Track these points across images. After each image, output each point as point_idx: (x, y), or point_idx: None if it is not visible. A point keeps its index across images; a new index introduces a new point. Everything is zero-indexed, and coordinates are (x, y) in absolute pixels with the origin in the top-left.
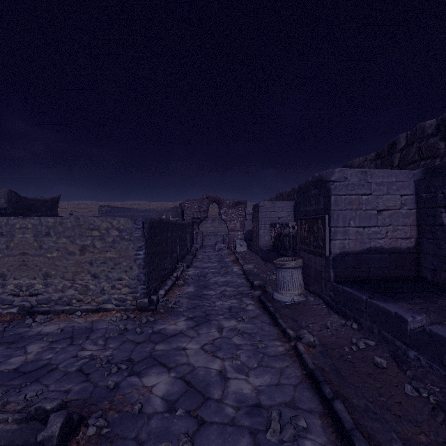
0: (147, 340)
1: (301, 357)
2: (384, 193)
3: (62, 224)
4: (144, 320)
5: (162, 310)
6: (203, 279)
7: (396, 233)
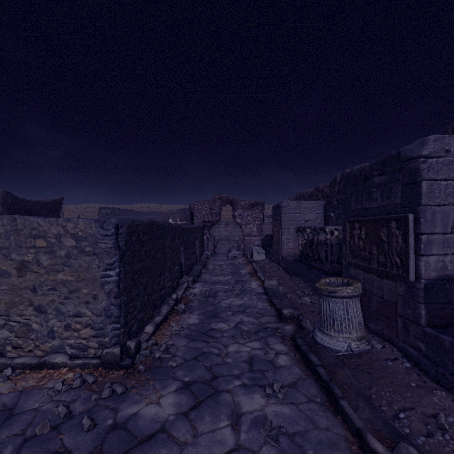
0: (96, 450)
1: None
2: None
3: None
4: (106, 393)
5: (141, 367)
6: (212, 302)
7: None
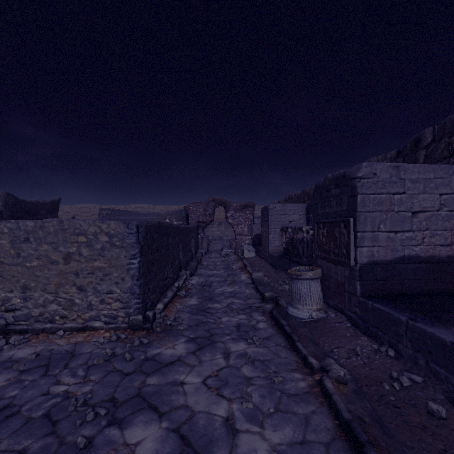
0: (137, 369)
1: (330, 399)
2: (420, 192)
3: (43, 228)
4: (136, 343)
5: (158, 329)
6: (208, 289)
7: (435, 239)
